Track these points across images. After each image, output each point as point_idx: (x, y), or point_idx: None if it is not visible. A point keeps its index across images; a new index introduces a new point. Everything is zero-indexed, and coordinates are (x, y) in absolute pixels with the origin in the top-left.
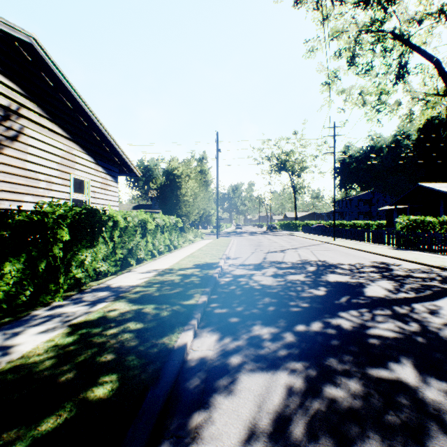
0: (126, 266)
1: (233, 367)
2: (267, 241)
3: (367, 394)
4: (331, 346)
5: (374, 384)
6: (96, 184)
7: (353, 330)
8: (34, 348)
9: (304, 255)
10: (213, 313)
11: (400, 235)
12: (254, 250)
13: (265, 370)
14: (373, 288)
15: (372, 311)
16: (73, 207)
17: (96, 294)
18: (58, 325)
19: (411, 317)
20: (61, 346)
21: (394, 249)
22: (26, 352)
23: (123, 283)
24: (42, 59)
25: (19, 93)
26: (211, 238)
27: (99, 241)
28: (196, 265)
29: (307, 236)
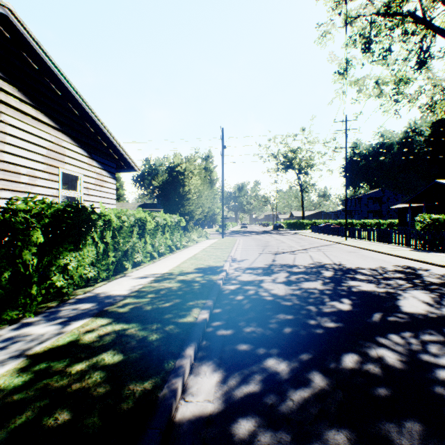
0: (121, 270)
1: (242, 439)
2: (275, 241)
3: None
4: (381, 399)
5: None
6: (89, 180)
7: (403, 367)
8: None
9: (317, 258)
10: (215, 336)
11: (420, 235)
12: (261, 251)
13: None
14: (408, 301)
15: (419, 335)
16: (52, 203)
17: (77, 306)
18: (14, 355)
19: None
20: (3, 393)
21: (415, 251)
22: None
23: (113, 292)
24: (21, 34)
25: None
26: (216, 238)
27: (86, 243)
28: (198, 269)
29: (316, 236)
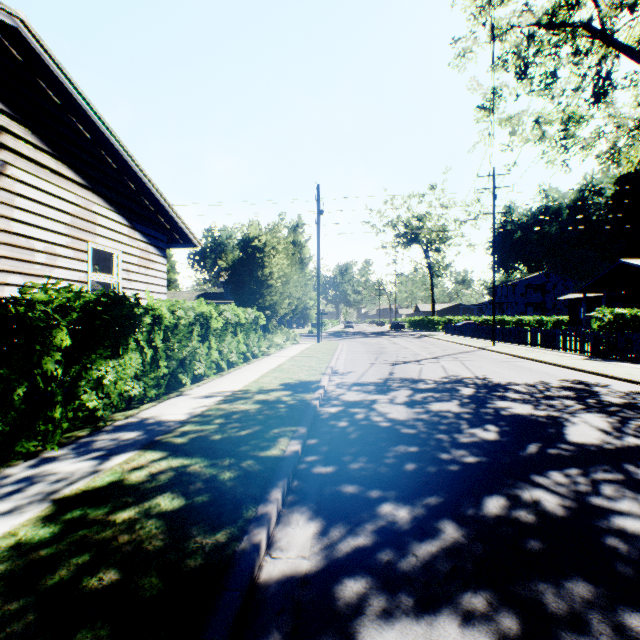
0: (176, 386)
1: (349, 604)
2: (393, 346)
3: None
4: (534, 553)
5: None
6: (130, 259)
7: (566, 514)
8: None
9: (452, 369)
10: (310, 475)
11: (598, 337)
12: (374, 360)
13: (413, 613)
14: (577, 428)
15: (590, 473)
16: (82, 292)
17: (117, 436)
18: (35, 500)
19: None
20: (25, 548)
21: (591, 360)
22: None
23: (166, 417)
24: (37, 55)
25: None
26: (310, 342)
27: (128, 348)
28: (285, 385)
29: (452, 339)
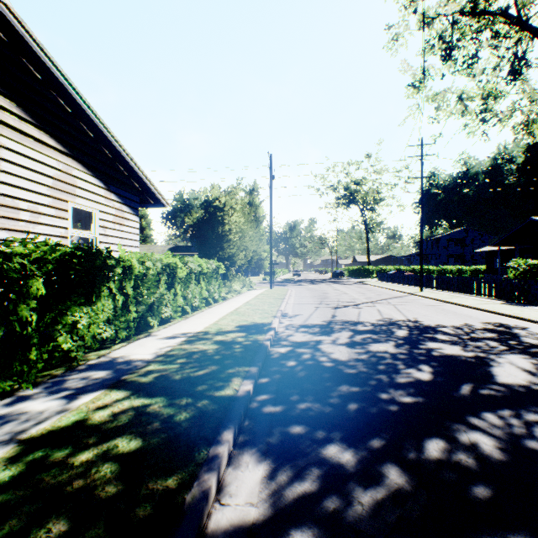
0: (145, 328)
1: None
2: (334, 291)
3: None
4: (478, 503)
5: None
6: (106, 217)
7: (504, 458)
8: None
9: (387, 313)
10: (260, 415)
11: (514, 284)
12: (318, 304)
13: None
14: (504, 369)
15: (522, 414)
16: (57, 246)
17: (88, 375)
18: (2, 440)
19: None
20: None
21: (508, 304)
22: None
23: (134, 356)
24: (20, 36)
25: None
26: (263, 288)
27: (101, 295)
28: (241, 327)
29: (385, 285)
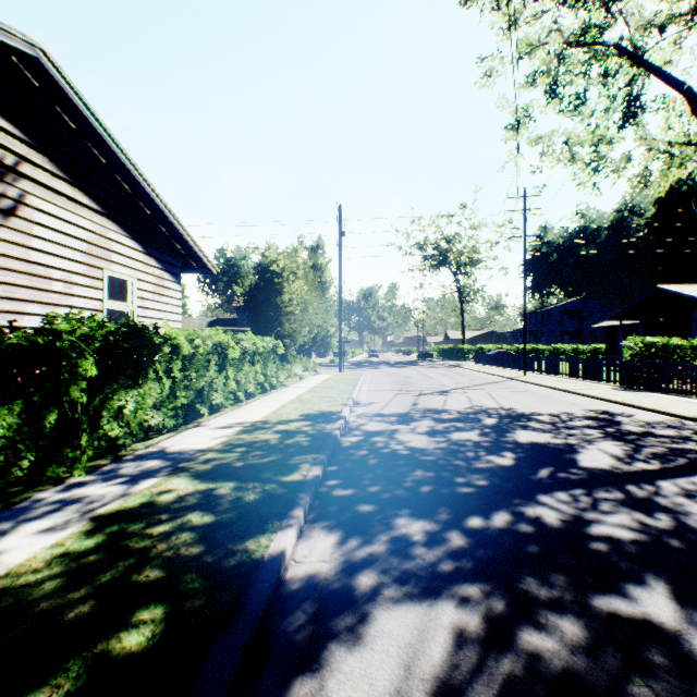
0: (193, 417)
1: (363, 593)
2: (419, 376)
3: (594, 644)
4: (527, 556)
5: (604, 626)
6: (145, 286)
7: (562, 526)
8: (29, 559)
9: (478, 400)
10: (330, 497)
11: (630, 366)
12: (398, 391)
13: (417, 599)
14: (591, 454)
15: (592, 493)
16: (105, 322)
17: (141, 464)
18: (73, 518)
19: (658, 504)
20: (75, 554)
21: (621, 390)
22: (15, 566)
23: (187, 446)
24: (56, 83)
25: (19, 138)
26: (331, 372)
27: (148, 377)
28: (305, 416)
29: (481, 368)
